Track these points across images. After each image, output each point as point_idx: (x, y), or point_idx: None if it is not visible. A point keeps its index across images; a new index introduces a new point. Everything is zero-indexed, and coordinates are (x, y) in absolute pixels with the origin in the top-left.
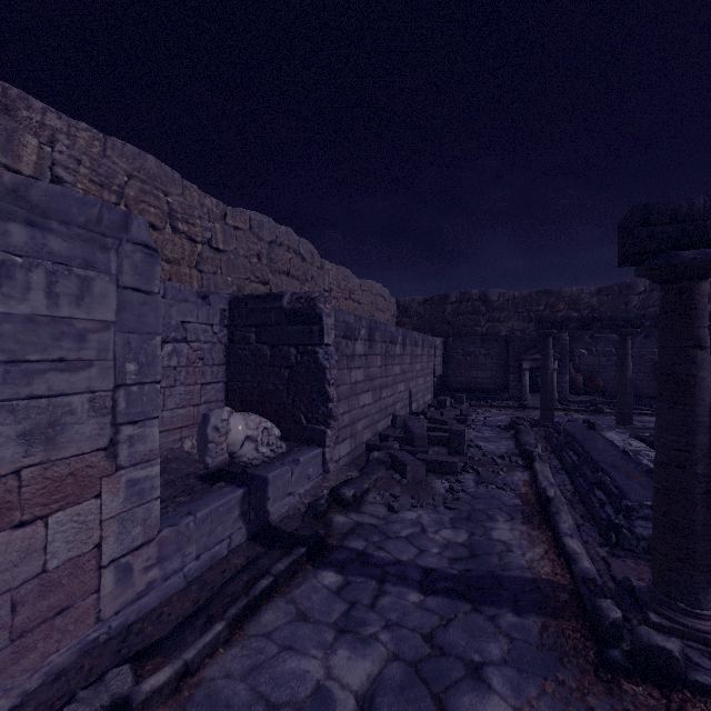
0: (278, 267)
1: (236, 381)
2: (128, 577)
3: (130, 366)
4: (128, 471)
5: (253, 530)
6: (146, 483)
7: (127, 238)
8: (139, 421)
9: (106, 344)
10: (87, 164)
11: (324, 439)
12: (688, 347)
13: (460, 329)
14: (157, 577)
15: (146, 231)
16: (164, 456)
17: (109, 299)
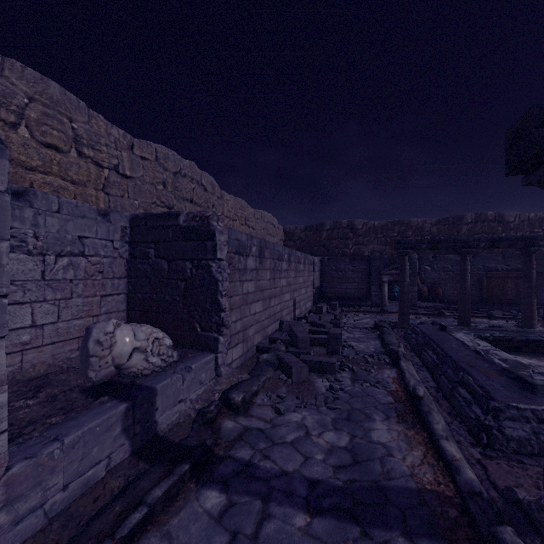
0: (182, 194)
1: (136, 293)
2: None
3: None
4: None
5: (138, 444)
6: None
7: None
8: None
9: None
10: None
11: (217, 345)
12: None
13: (333, 250)
14: (4, 522)
15: None
16: (59, 365)
17: None
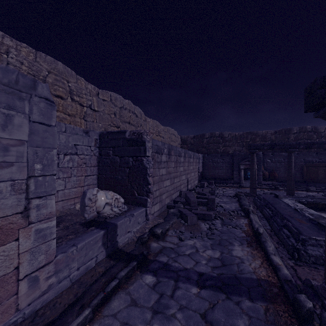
0: (124, 119)
1: (102, 174)
2: (36, 283)
3: (37, 165)
4: (36, 224)
5: (109, 252)
6: (47, 231)
7: (35, 94)
8: (43, 196)
9: (22, 153)
10: (26, 65)
11: (146, 203)
12: None
13: (210, 150)
14: (54, 281)
15: (47, 91)
16: (65, 212)
17: (24, 128)
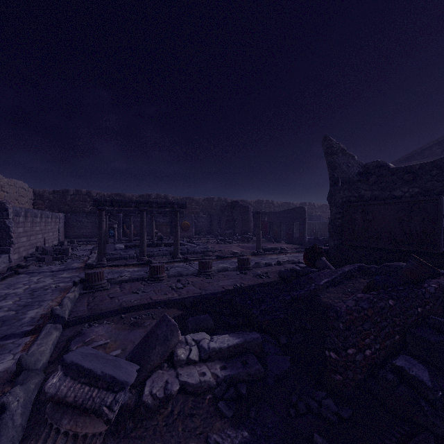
0: None
1: None
2: None
3: None
4: None
5: None
6: None
7: None
8: None
9: None
10: None
11: (10, 251)
12: (101, 221)
13: (76, 209)
14: None
15: None
16: None
17: None
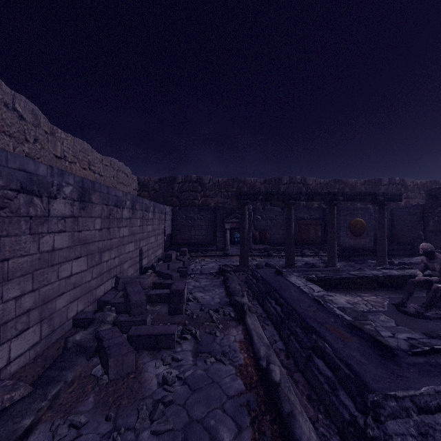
0: None
1: None
2: None
3: None
4: None
5: None
6: None
7: None
8: None
9: None
10: None
11: None
12: None
13: (184, 201)
14: None
15: None
16: None
17: None
